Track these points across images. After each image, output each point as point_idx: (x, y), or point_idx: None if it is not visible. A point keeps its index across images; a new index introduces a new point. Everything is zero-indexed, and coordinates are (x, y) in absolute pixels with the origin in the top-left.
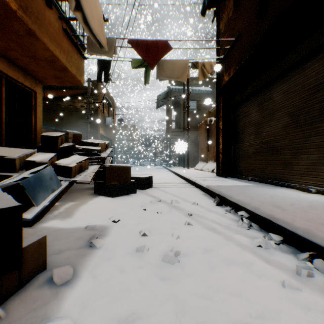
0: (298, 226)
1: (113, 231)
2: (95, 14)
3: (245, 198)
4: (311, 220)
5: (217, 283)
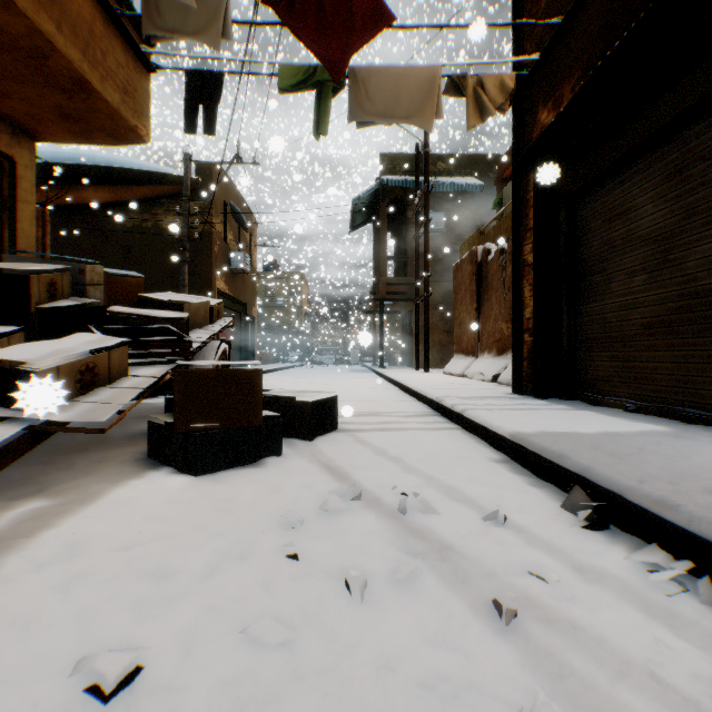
0: None
1: None
2: None
3: None
4: None
5: None
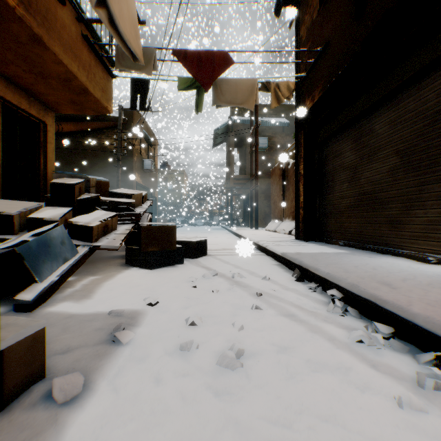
0: (417, 312)
1: (148, 318)
2: (126, 13)
3: (337, 271)
4: (434, 304)
5: (299, 400)
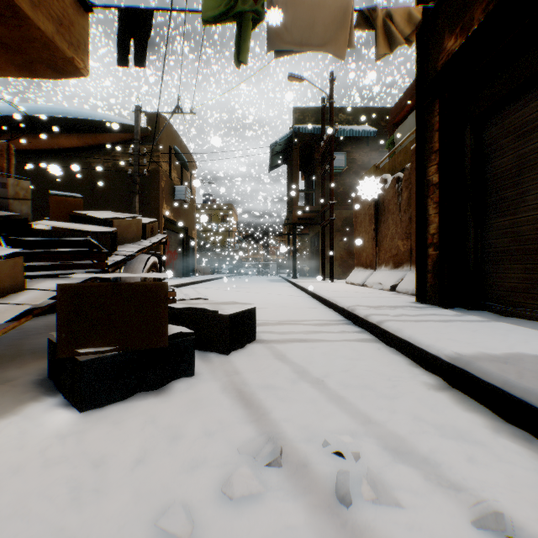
0: None
1: None
2: None
3: None
4: None
5: None
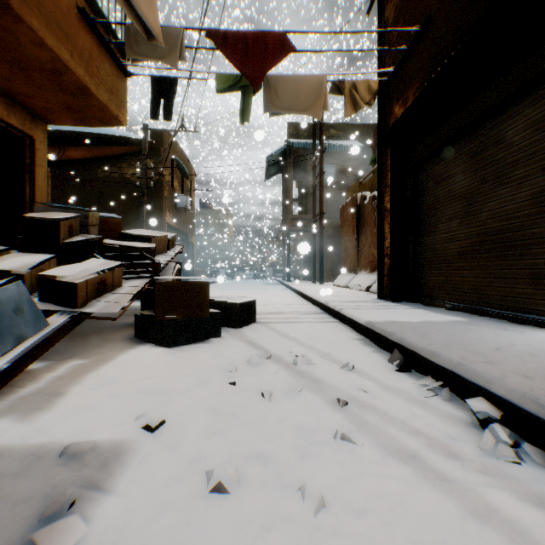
0: None
1: (135, 466)
2: None
3: (472, 360)
4: None
5: None
